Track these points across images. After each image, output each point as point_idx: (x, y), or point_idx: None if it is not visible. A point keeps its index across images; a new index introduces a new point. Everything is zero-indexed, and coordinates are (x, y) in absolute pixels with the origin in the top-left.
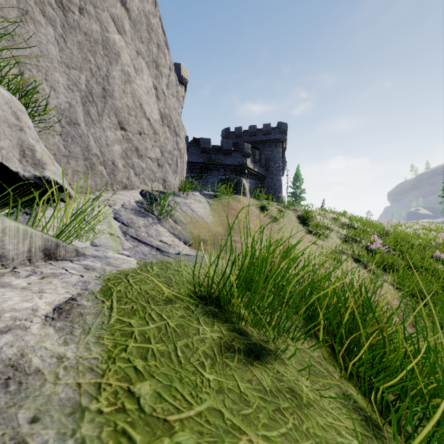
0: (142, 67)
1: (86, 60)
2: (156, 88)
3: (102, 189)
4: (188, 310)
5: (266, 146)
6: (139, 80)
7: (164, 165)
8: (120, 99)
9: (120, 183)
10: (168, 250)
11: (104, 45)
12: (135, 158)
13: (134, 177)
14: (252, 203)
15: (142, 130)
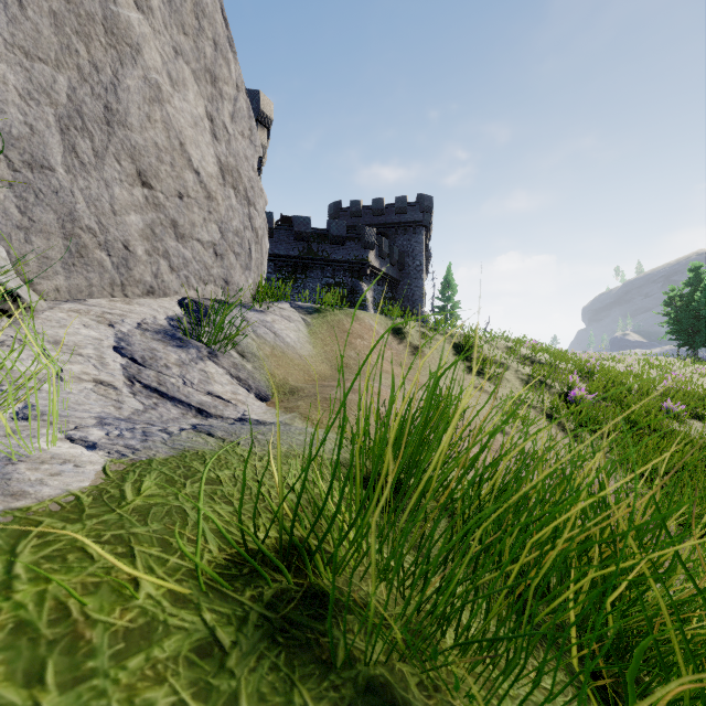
0: (185, 78)
1: (69, 48)
2: (212, 118)
3: (102, 295)
4: (206, 657)
5: (400, 233)
6: (179, 100)
7: (226, 255)
8: (141, 131)
9: (140, 284)
10: (221, 412)
11: (108, 26)
12: (171, 240)
13: (168, 275)
14: (378, 323)
15: (185, 191)
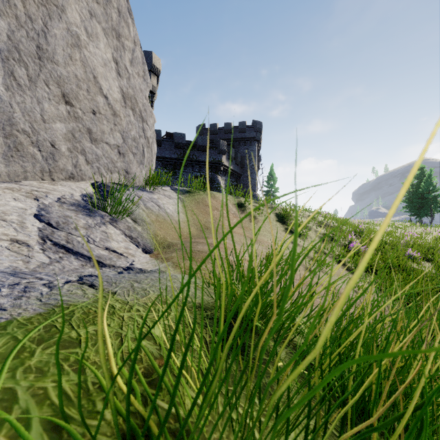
0: (97, 33)
1: (9, 2)
2: (116, 62)
3: (35, 178)
4: None
5: (242, 144)
6: (93, 47)
7: (126, 154)
8: (65, 66)
9: (63, 171)
10: (114, 262)
11: None
12: (87, 142)
13: (84, 166)
14: (228, 200)
15: (97, 109)
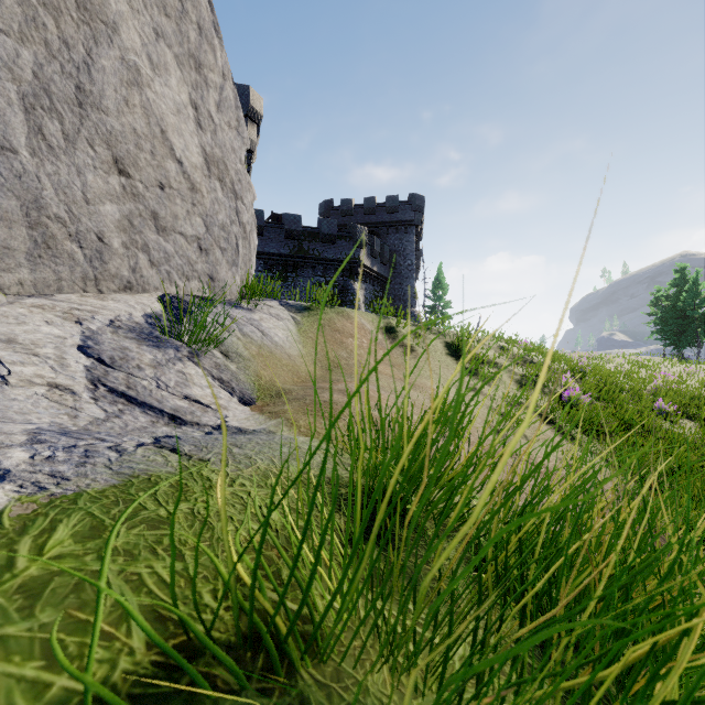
0: (167, 62)
1: (35, 21)
2: (196, 107)
3: (73, 289)
4: None
5: (391, 232)
6: (161, 85)
7: (211, 250)
8: (118, 115)
9: (116, 279)
10: (199, 418)
11: (80, 1)
12: (151, 232)
13: (147, 269)
14: (370, 322)
15: (166, 181)
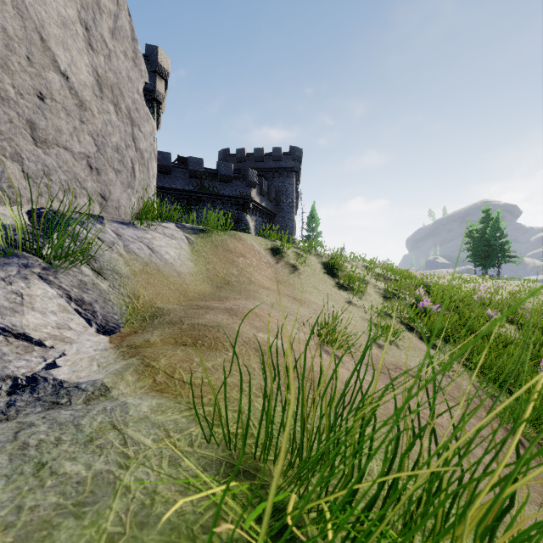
0: None
1: None
2: (86, 26)
3: None
4: None
5: (276, 176)
6: None
7: (103, 169)
8: None
9: None
10: (3, 364)
11: None
12: (25, 142)
13: (19, 180)
14: (259, 244)
15: (48, 92)
